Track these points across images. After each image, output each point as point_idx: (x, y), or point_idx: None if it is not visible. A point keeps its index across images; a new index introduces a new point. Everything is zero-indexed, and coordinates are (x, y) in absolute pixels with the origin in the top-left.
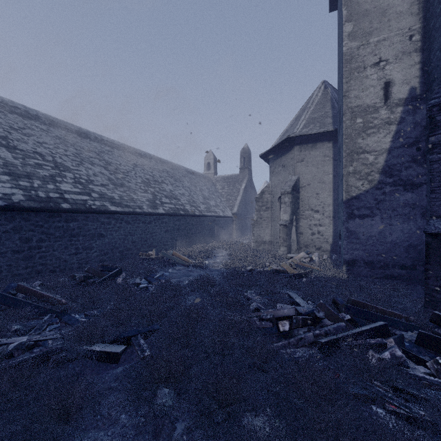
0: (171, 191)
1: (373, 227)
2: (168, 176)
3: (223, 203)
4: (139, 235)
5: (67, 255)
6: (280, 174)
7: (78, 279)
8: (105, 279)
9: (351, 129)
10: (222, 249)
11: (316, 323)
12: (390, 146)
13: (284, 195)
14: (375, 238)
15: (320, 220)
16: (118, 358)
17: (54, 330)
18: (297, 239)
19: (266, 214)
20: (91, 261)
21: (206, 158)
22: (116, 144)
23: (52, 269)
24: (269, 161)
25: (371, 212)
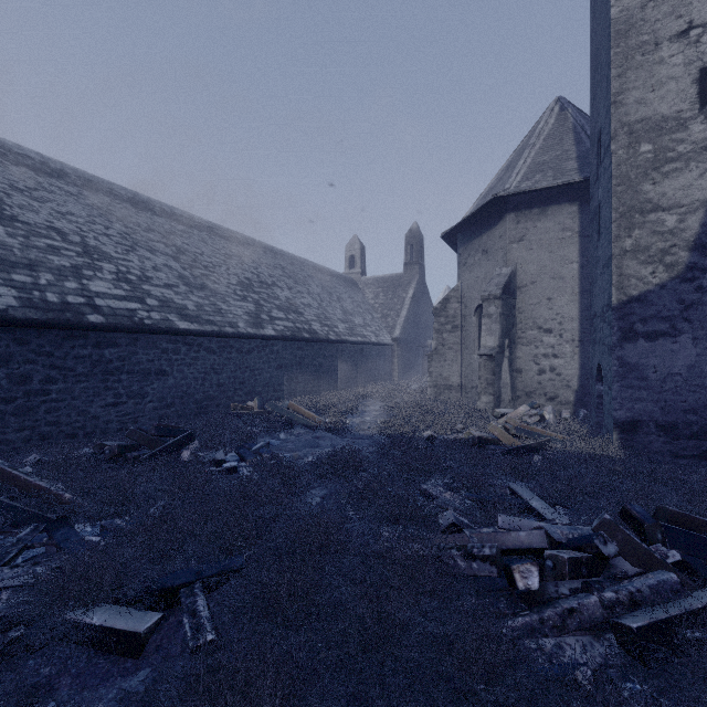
0: (289, 299)
1: (677, 357)
2: (284, 276)
3: (377, 322)
4: (231, 373)
5: (99, 407)
6: (479, 266)
7: (108, 452)
8: (159, 452)
9: (629, 165)
10: (376, 399)
11: (599, 569)
12: None
13: (487, 301)
14: (681, 377)
15: (555, 347)
16: (139, 647)
17: (23, 565)
18: (511, 381)
19: (452, 338)
20: (143, 418)
21: (348, 247)
22: (196, 221)
23: (69, 432)
24: (458, 245)
25: (672, 327)
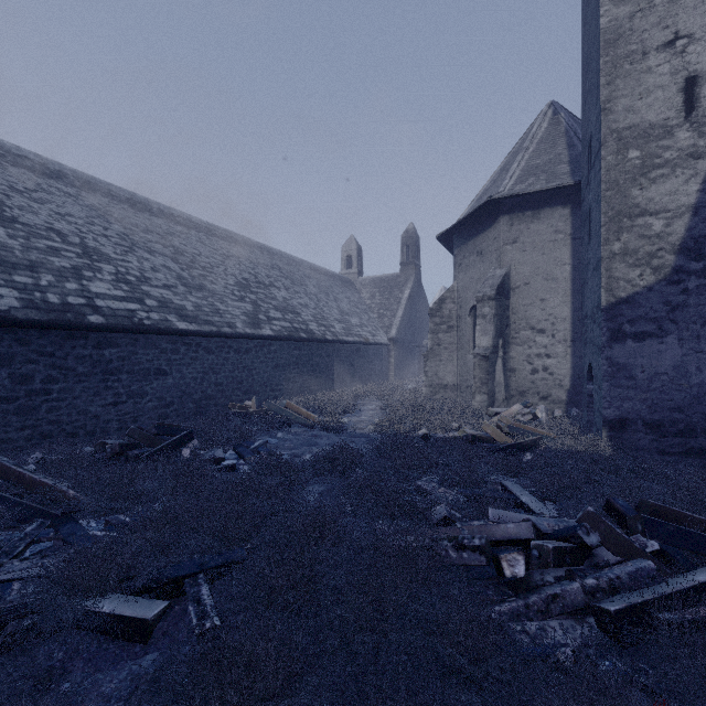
0: (286, 299)
1: (663, 357)
2: (281, 276)
3: (373, 322)
4: (229, 372)
5: (99, 406)
6: (474, 268)
7: (109, 450)
8: (159, 450)
9: (618, 171)
10: (372, 399)
11: (582, 558)
12: (697, 200)
13: (482, 302)
14: (668, 377)
15: (548, 347)
16: (147, 632)
17: (33, 558)
18: (505, 381)
19: (448, 338)
20: (142, 417)
21: (344, 248)
22: (194, 222)
23: (70, 431)
24: (454, 246)
25: (659, 328)
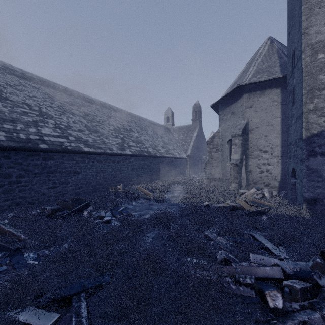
0: (137, 137)
1: None
2: (135, 126)
3: (179, 147)
4: (109, 172)
5: (45, 189)
6: (230, 120)
7: (46, 212)
8: (72, 212)
9: (312, 65)
10: (179, 185)
11: (316, 293)
12: None
13: (234, 137)
14: None
15: (269, 160)
16: None
17: None
18: (246, 176)
19: (216, 155)
20: (67, 194)
21: (165, 113)
22: (94, 101)
23: (30, 201)
24: (219, 110)
25: None
